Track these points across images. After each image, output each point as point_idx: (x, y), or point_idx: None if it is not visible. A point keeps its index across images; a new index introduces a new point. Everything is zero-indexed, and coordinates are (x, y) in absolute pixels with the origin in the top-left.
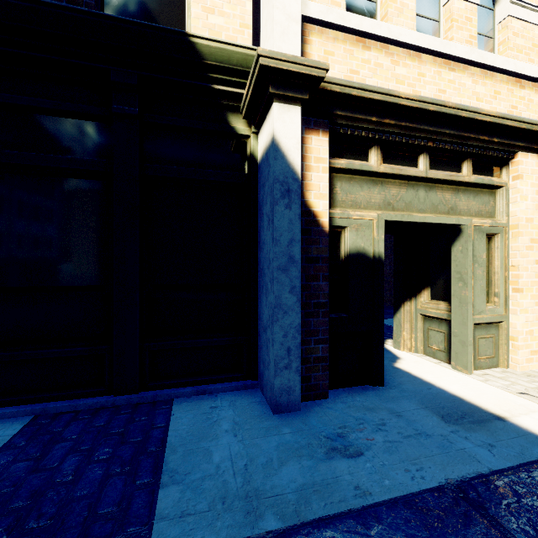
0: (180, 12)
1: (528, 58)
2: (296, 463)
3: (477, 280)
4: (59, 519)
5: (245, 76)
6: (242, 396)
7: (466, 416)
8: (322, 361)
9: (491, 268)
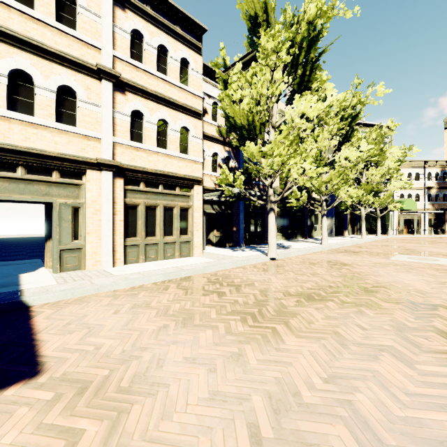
0: None
1: (93, 127)
2: None
3: (65, 229)
4: None
5: None
6: None
7: (1, 286)
8: None
9: (79, 223)
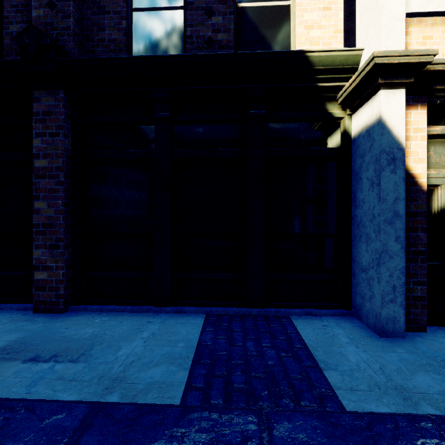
0: (286, 34)
1: None
2: (426, 375)
3: None
4: (268, 374)
5: (344, 72)
6: (343, 320)
7: None
8: (420, 300)
9: None
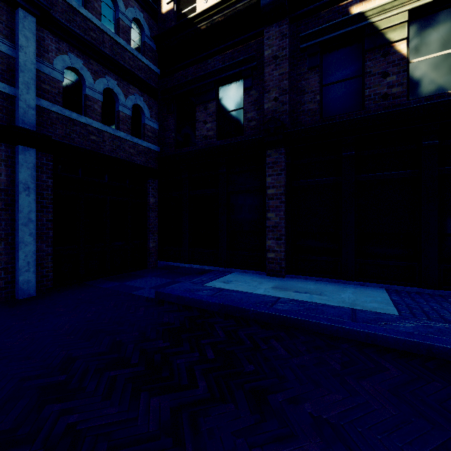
0: None
1: None
2: None
3: None
4: None
5: None
6: None
7: None
8: None
9: None
